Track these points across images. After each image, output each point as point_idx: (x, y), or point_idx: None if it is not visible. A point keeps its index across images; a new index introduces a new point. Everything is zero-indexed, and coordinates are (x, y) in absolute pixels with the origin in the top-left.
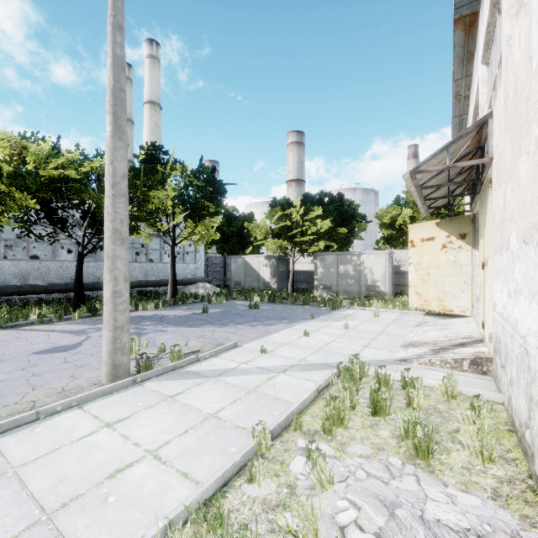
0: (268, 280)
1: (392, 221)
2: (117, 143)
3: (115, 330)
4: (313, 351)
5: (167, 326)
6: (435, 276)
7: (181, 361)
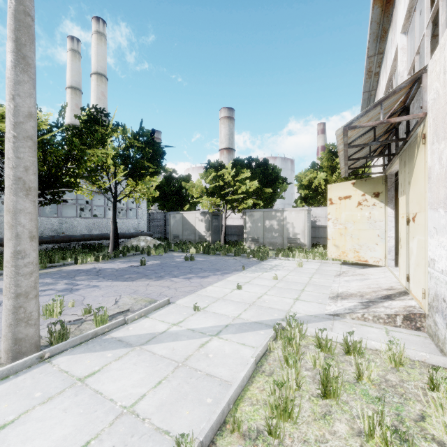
0: (203, 233)
1: (309, 183)
2: (20, 75)
3: (17, 298)
4: (246, 307)
5: (102, 281)
6: (352, 231)
7: (105, 326)
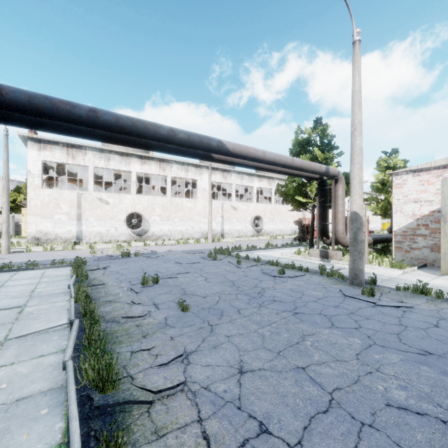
0: None
1: (14, 200)
2: None
3: None
4: None
5: None
6: None
7: None
